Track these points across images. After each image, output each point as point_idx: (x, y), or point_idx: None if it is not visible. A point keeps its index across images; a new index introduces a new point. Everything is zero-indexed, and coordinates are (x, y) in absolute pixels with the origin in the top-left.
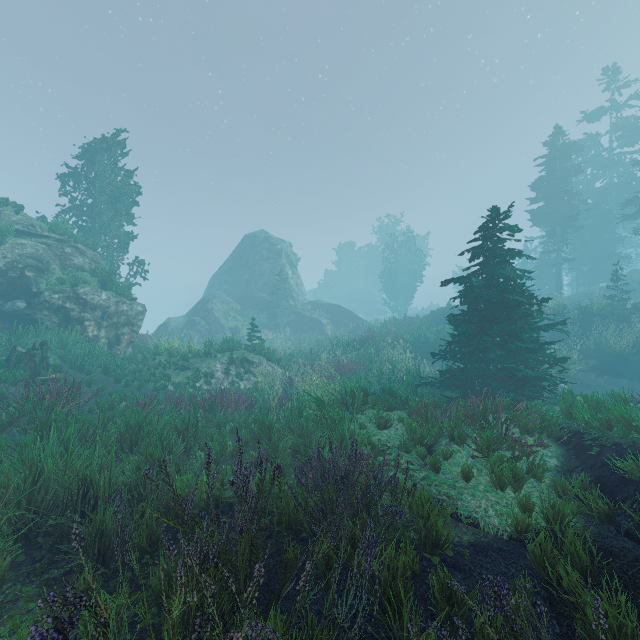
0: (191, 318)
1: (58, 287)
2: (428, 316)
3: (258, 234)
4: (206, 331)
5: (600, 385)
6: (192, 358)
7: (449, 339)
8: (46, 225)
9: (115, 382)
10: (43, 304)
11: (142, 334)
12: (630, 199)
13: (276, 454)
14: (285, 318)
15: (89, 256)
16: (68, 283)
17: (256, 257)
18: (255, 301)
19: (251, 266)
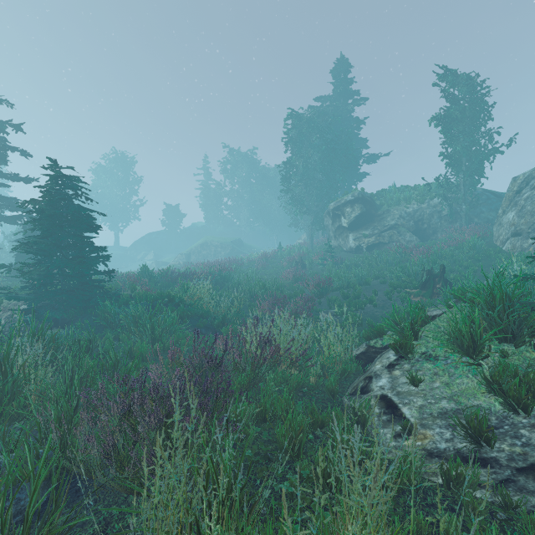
0: None
1: None
2: None
3: None
4: None
5: None
6: None
7: None
8: None
9: None
10: None
11: None
12: None
13: None
14: None
15: None
16: None
17: None
18: None
19: None
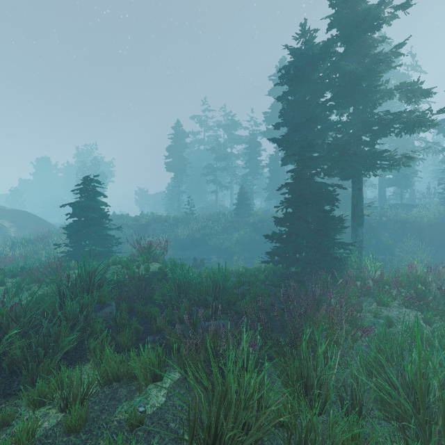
0: None
1: None
2: None
3: None
4: None
5: (171, 254)
6: None
7: None
8: None
9: None
10: None
11: None
12: (206, 166)
13: None
14: None
15: None
16: None
17: None
18: None
19: None
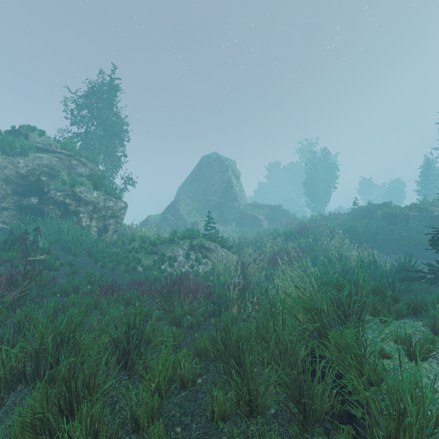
0: (164, 215)
1: (61, 187)
2: (350, 213)
3: (211, 155)
4: (174, 225)
5: None
6: (160, 244)
7: (379, 231)
8: (60, 145)
9: (95, 263)
10: (49, 200)
11: (128, 226)
12: None
13: (255, 402)
14: (231, 215)
15: (89, 167)
16: (67, 184)
17: (210, 171)
18: (209, 203)
19: (206, 178)
